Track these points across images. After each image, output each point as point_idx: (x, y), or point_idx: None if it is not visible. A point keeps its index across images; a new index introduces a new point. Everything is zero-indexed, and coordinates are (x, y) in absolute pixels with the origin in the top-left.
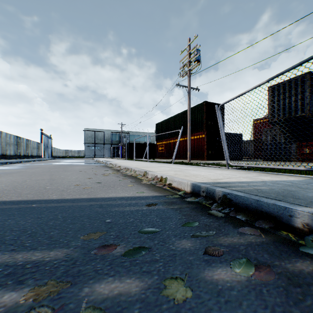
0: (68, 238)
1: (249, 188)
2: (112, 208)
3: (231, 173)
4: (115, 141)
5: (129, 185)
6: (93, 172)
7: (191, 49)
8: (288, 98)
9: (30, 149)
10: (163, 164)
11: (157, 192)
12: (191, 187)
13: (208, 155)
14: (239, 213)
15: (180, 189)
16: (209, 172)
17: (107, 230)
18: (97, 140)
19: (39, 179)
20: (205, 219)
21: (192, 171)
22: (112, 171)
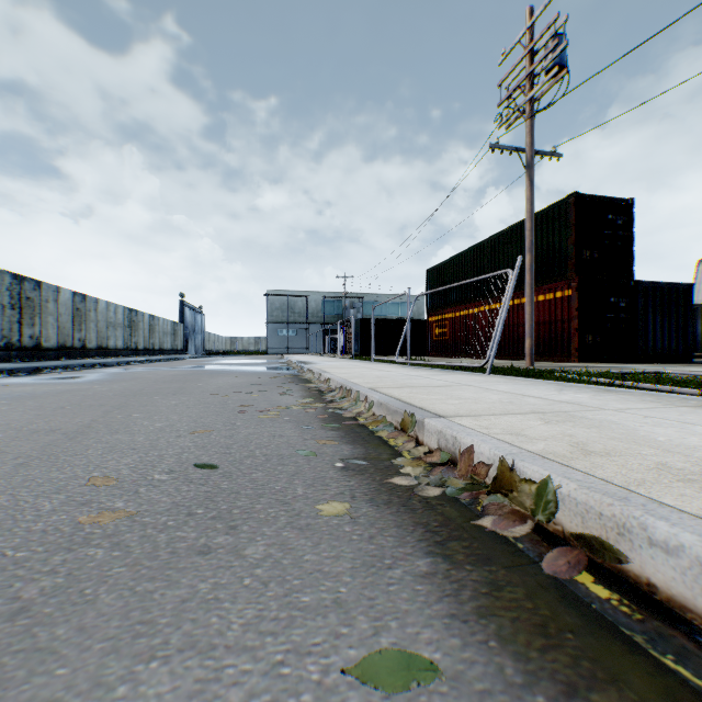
0: None
1: None
2: None
3: None
4: (331, 317)
5: (329, 501)
6: (242, 401)
7: (539, 36)
8: None
9: (156, 336)
10: (457, 375)
11: (545, 687)
12: None
13: (581, 347)
14: None
15: None
16: None
17: None
18: (293, 314)
19: (42, 430)
20: None
21: (639, 424)
22: (299, 398)
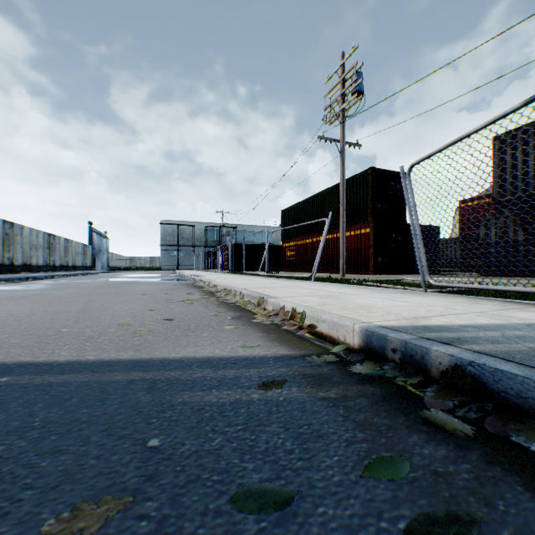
0: (3, 530)
1: (516, 347)
2: (176, 392)
3: (437, 302)
4: (211, 242)
5: (227, 325)
6: (166, 297)
7: (347, 72)
8: (534, 157)
9: (70, 255)
10: (294, 282)
11: (284, 345)
12: (363, 337)
13: (376, 265)
14: (515, 427)
15: (334, 339)
16: (390, 299)
17: (138, 488)
18: (182, 239)
19: (61, 311)
20: (423, 445)
21: (356, 298)
22: (200, 296)
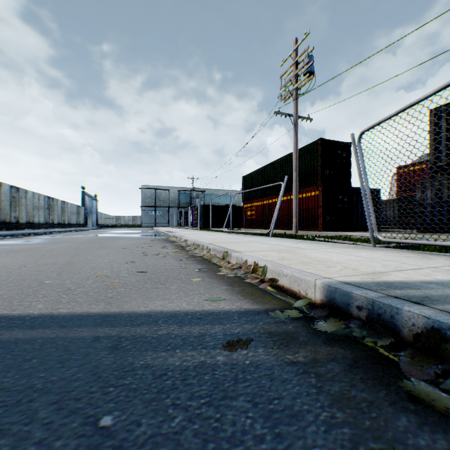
0: None
1: None
2: (139, 352)
3: (389, 257)
4: (183, 203)
5: (194, 278)
6: (142, 251)
7: (300, 55)
8: None
9: (66, 215)
10: (254, 237)
11: (248, 299)
12: (326, 293)
13: (324, 223)
14: None
15: (296, 293)
16: (343, 254)
17: None
18: (159, 201)
19: (49, 263)
20: (416, 431)
21: (312, 253)
22: (172, 249)
